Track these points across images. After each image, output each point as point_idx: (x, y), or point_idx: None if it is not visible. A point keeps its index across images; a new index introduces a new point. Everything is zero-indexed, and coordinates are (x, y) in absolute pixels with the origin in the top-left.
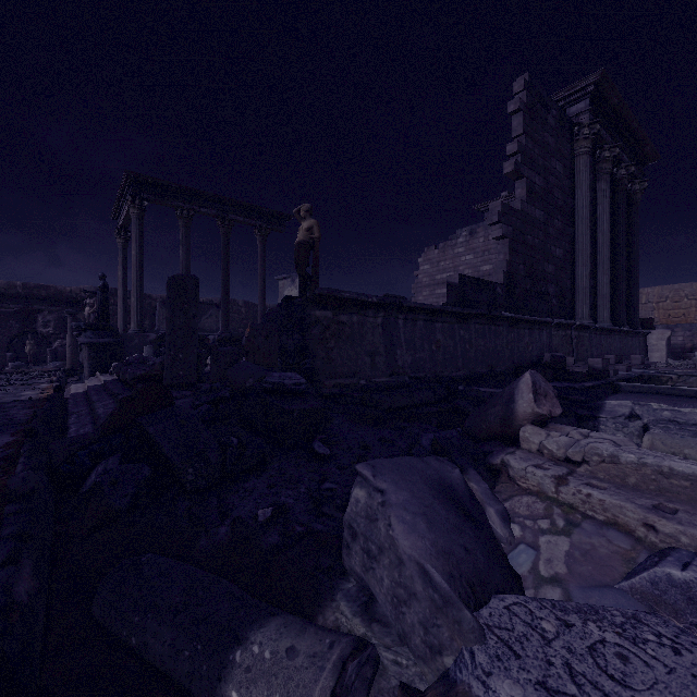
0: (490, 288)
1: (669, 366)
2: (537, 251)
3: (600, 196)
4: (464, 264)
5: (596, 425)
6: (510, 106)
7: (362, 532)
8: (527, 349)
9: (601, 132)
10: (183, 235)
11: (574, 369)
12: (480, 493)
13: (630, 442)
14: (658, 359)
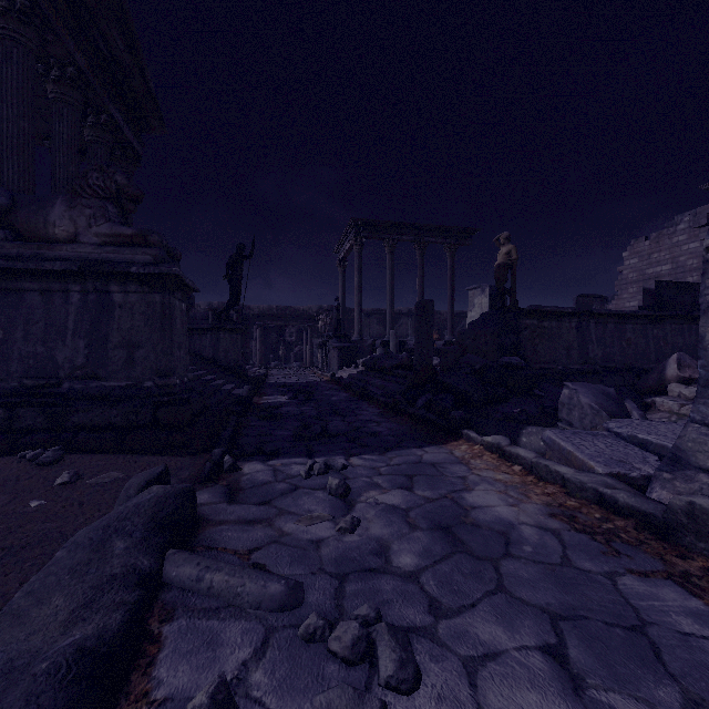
0: (695, 289)
1: None
2: None
3: None
4: (686, 253)
5: None
6: None
7: (567, 403)
8: None
9: None
10: (389, 261)
11: None
12: (630, 407)
13: None
14: None
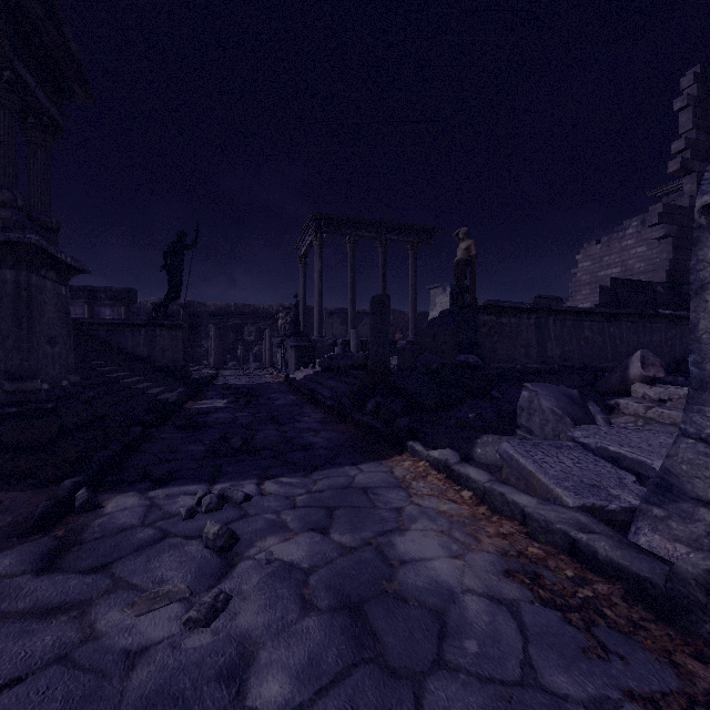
0: (648, 287)
1: None
2: None
3: None
4: (634, 257)
5: None
6: (676, 104)
7: (526, 407)
8: None
9: None
10: (350, 258)
11: None
12: (594, 410)
13: None
14: None
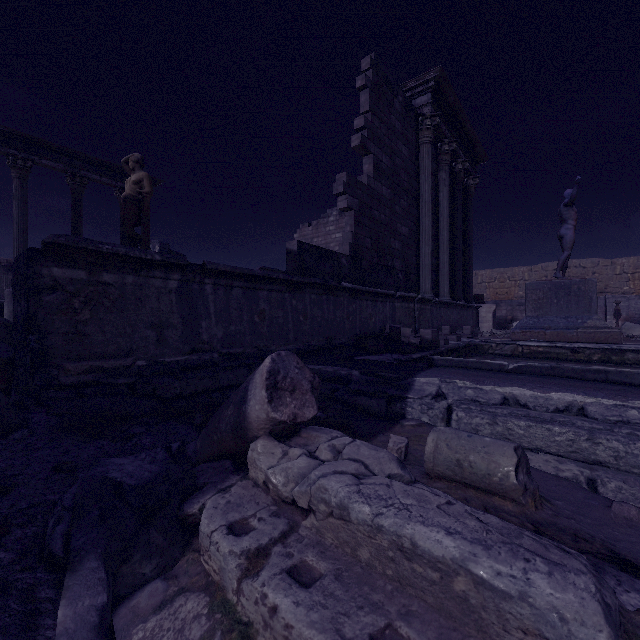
0: (334, 258)
1: (492, 335)
2: (384, 226)
3: (441, 184)
4: (334, 241)
5: (403, 407)
6: (357, 81)
7: None
8: (370, 320)
9: (441, 126)
10: (17, 188)
11: (410, 340)
12: (61, 632)
13: (390, 463)
14: (486, 329)
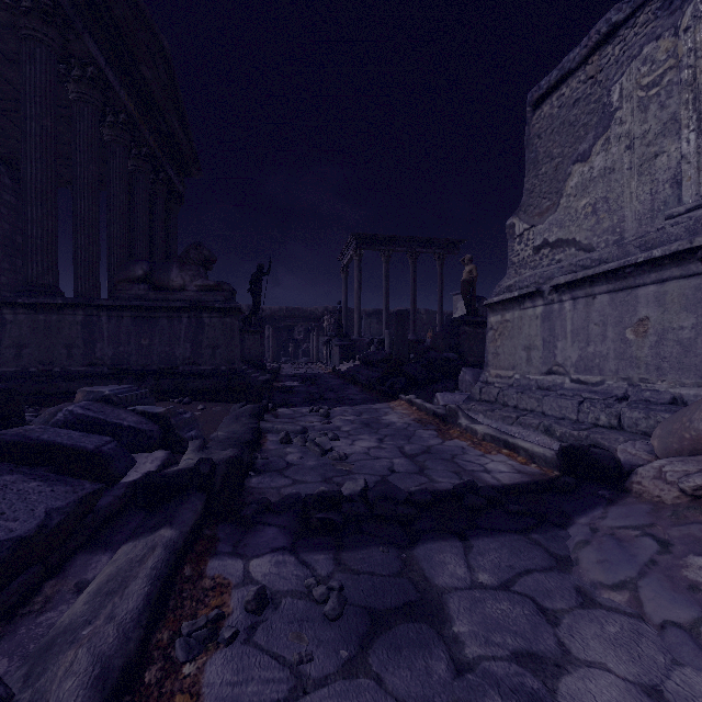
0: None
1: None
2: None
3: None
4: None
5: None
6: None
7: (461, 380)
8: None
9: None
10: (385, 269)
11: None
12: None
13: None
14: None
